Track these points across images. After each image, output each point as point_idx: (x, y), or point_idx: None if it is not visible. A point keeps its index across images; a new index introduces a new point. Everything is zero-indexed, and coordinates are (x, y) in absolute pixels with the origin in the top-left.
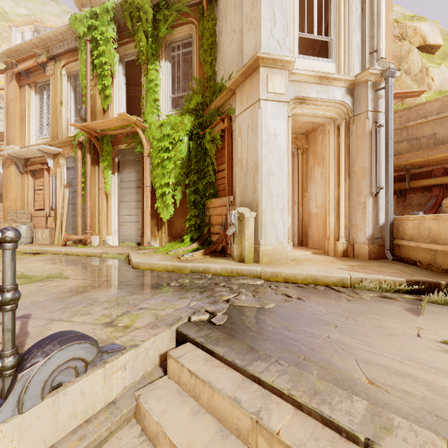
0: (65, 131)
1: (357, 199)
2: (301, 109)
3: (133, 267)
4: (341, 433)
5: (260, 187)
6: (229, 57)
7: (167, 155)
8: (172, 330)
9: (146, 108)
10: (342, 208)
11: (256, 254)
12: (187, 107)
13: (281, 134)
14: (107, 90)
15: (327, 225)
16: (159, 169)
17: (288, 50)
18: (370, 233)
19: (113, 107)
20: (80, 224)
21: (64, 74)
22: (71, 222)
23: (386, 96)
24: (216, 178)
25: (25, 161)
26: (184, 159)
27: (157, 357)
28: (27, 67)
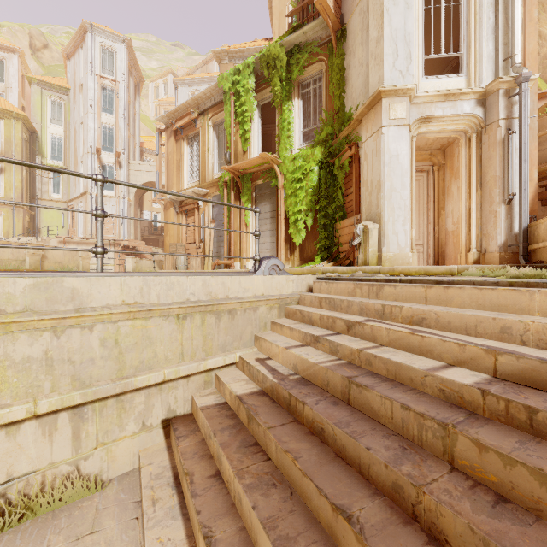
0: (211, 174)
1: (489, 208)
2: (426, 128)
3: None
4: (391, 282)
5: (383, 202)
6: (357, 88)
7: (299, 185)
8: (314, 277)
9: (280, 145)
10: (473, 219)
11: (379, 260)
12: (317, 139)
13: (403, 154)
14: (247, 134)
15: (459, 238)
16: (292, 199)
17: (411, 76)
18: (502, 241)
19: (251, 148)
20: (226, 251)
21: (211, 125)
22: (216, 253)
23: (519, 102)
24: (345, 202)
25: (180, 203)
26: (315, 187)
27: (307, 287)
28: (183, 124)
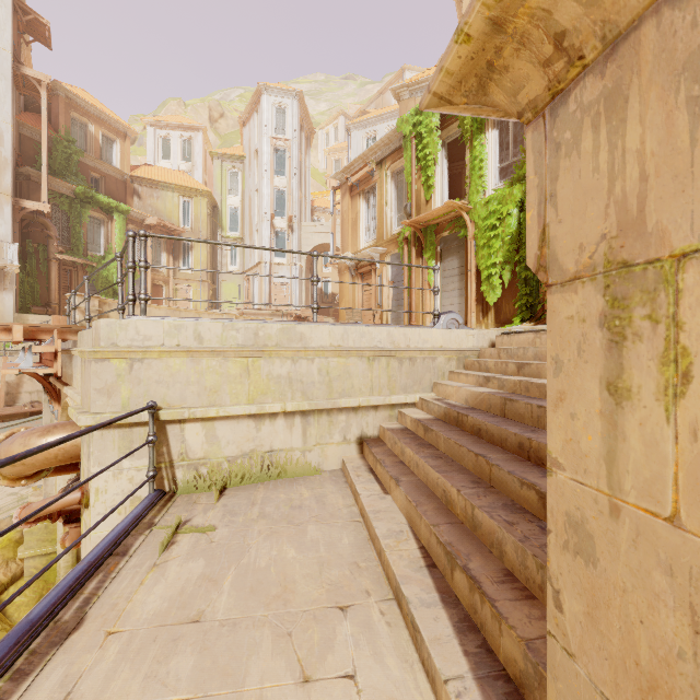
0: (389, 231)
1: None
2: None
3: None
4: None
5: None
6: None
7: (494, 234)
8: (498, 332)
9: (470, 188)
10: None
11: None
12: (517, 175)
13: None
14: (430, 180)
15: None
16: (484, 250)
17: None
18: None
19: (435, 195)
20: (406, 316)
21: (389, 175)
22: (395, 319)
23: None
24: None
25: (356, 265)
26: (513, 234)
27: (489, 342)
28: (359, 178)
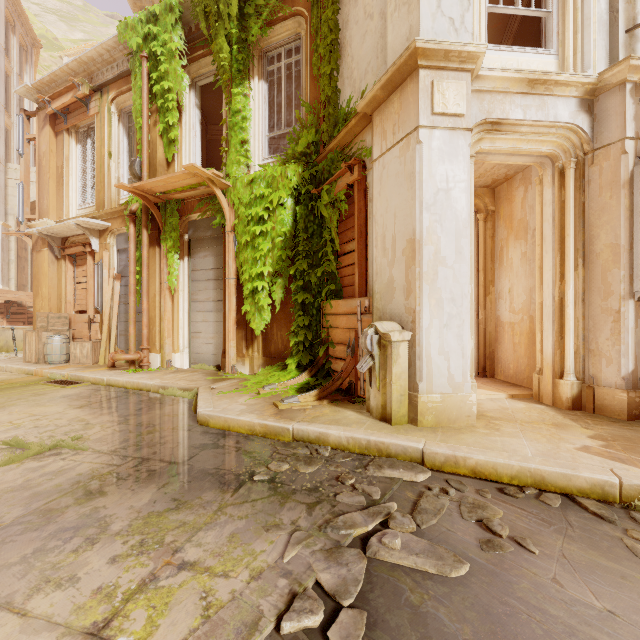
0: (115, 197)
1: (601, 303)
2: (492, 142)
3: (199, 423)
4: None
5: (420, 287)
6: (362, 61)
7: (261, 229)
8: None
9: (229, 156)
10: (570, 319)
11: (412, 408)
12: (292, 150)
13: (459, 188)
14: (172, 131)
15: (536, 347)
16: (248, 252)
17: (470, 35)
18: (630, 369)
19: (181, 157)
20: (132, 336)
21: (114, 112)
22: (124, 331)
23: None
24: (339, 266)
25: (62, 241)
26: (287, 234)
27: None
28: (64, 105)
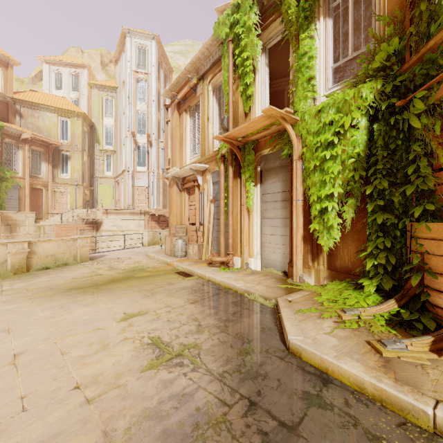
0: (211, 147)
1: None
2: None
3: (289, 350)
4: None
5: None
6: None
7: (329, 153)
8: None
9: (296, 95)
10: None
11: None
12: (364, 70)
13: None
14: (249, 89)
15: None
16: (315, 175)
17: None
18: None
19: (254, 107)
20: (222, 244)
21: (210, 90)
22: (216, 238)
23: None
24: (437, 182)
25: (183, 180)
26: (361, 154)
27: None
28: (183, 95)
